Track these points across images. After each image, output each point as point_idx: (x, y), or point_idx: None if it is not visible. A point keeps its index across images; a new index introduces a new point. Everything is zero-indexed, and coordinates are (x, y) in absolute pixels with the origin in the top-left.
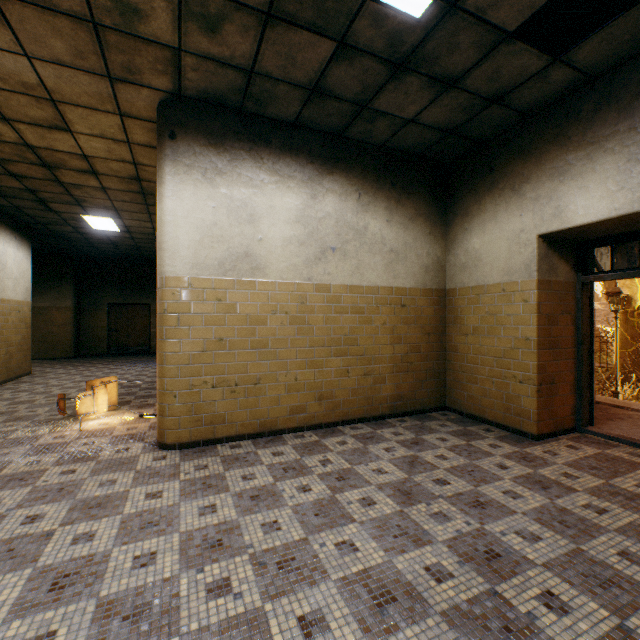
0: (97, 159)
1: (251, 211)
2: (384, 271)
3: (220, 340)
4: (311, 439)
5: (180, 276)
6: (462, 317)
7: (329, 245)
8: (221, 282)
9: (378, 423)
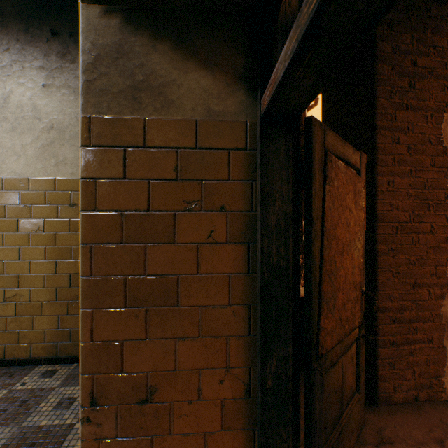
0: None
1: None
2: (39, 156)
3: None
4: None
5: None
6: None
7: None
8: None
9: (12, 372)
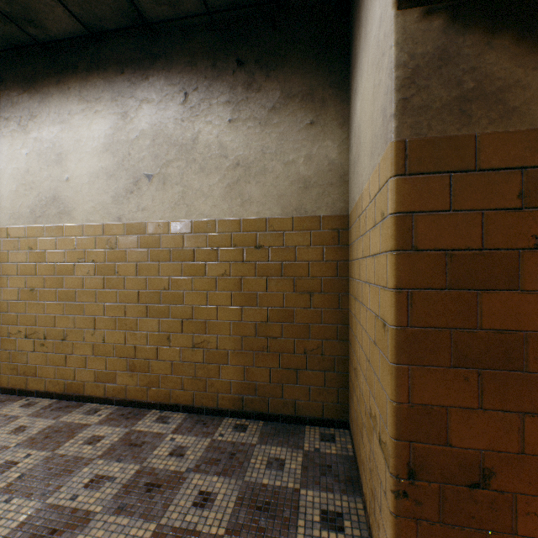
0: None
1: (59, 150)
2: (225, 196)
3: (32, 290)
4: (89, 420)
5: (2, 227)
6: (353, 263)
7: (143, 172)
8: (33, 230)
9: (203, 421)
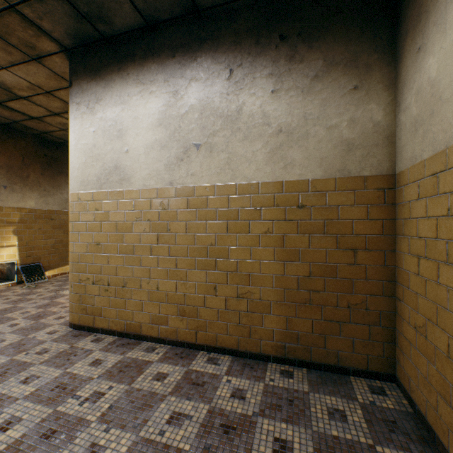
0: None
1: (120, 127)
2: (267, 161)
3: (98, 244)
4: (150, 357)
5: (74, 192)
6: (413, 222)
7: (192, 142)
8: (99, 194)
9: (249, 364)
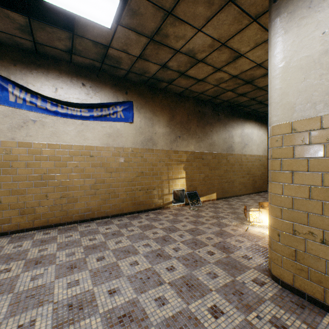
0: (265, 62)
1: None
2: None
3: None
4: None
5: (281, 123)
6: None
7: None
8: None
9: None
